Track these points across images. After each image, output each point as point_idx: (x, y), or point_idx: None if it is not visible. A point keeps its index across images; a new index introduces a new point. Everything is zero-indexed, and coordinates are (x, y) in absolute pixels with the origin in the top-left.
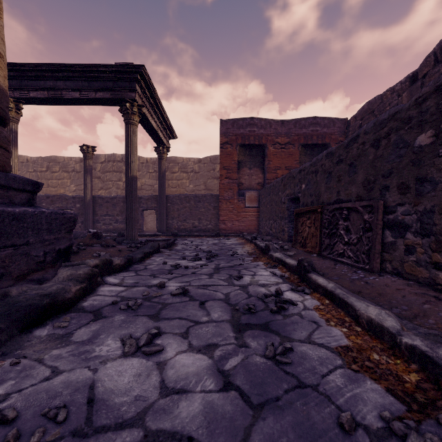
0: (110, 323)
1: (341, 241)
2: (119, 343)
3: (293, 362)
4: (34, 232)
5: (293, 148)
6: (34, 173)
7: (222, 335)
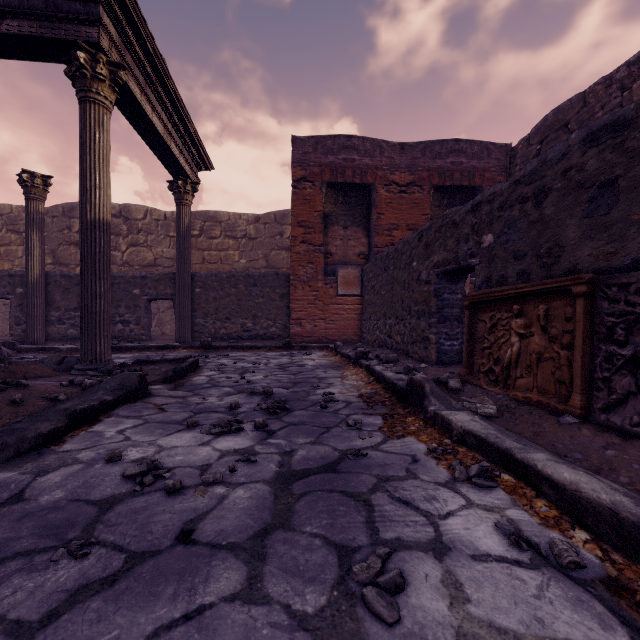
0: None
1: None
2: None
3: None
4: None
5: (420, 193)
6: None
7: None
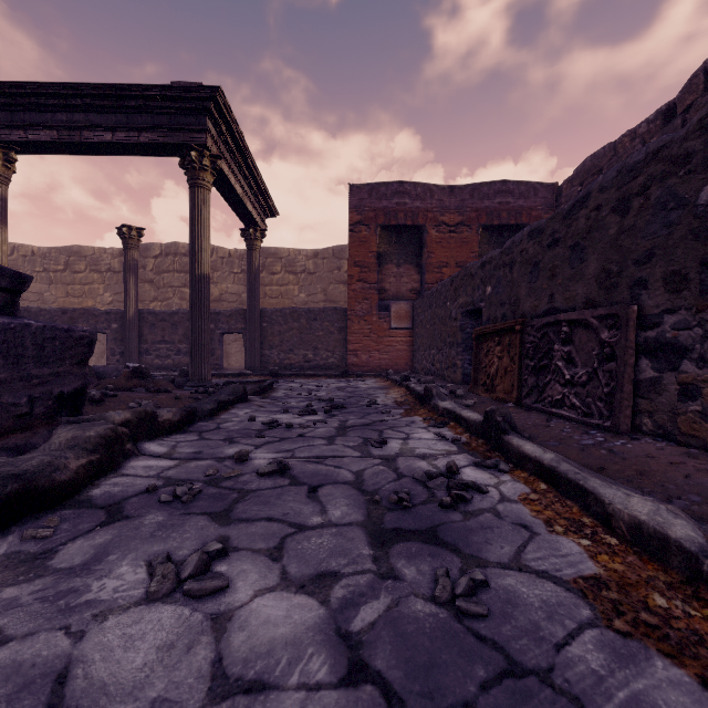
0: (135, 530)
1: (558, 379)
2: (143, 572)
3: (491, 614)
4: (8, 361)
5: (468, 232)
6: (44, 273)
7: (347, 553)
